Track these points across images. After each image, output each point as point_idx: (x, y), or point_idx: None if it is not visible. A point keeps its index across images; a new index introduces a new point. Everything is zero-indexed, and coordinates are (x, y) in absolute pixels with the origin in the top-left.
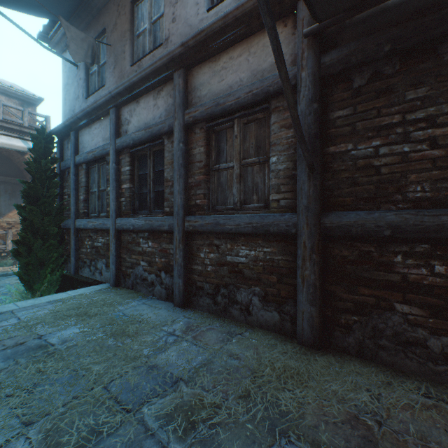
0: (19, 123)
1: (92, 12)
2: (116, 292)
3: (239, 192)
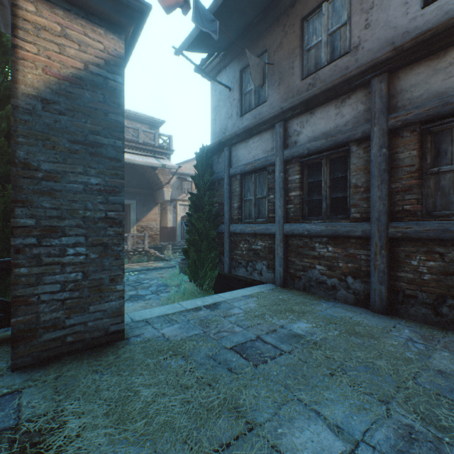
0: (152, 144)
1: (251, 38)
2: (292, 293)
3: None
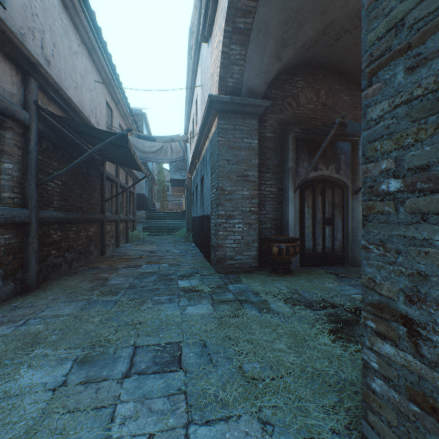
0: None
1: None
2: None
3: None
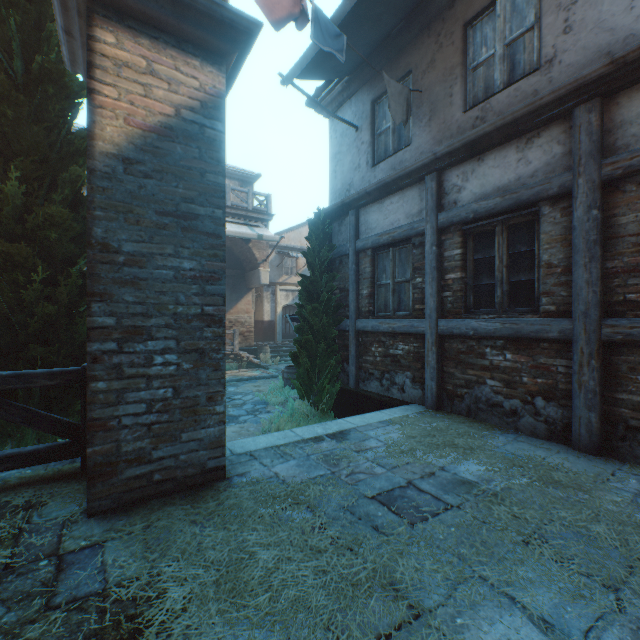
0: (244, 207)
1: (388, 55)
2: (450, 419)
3: None
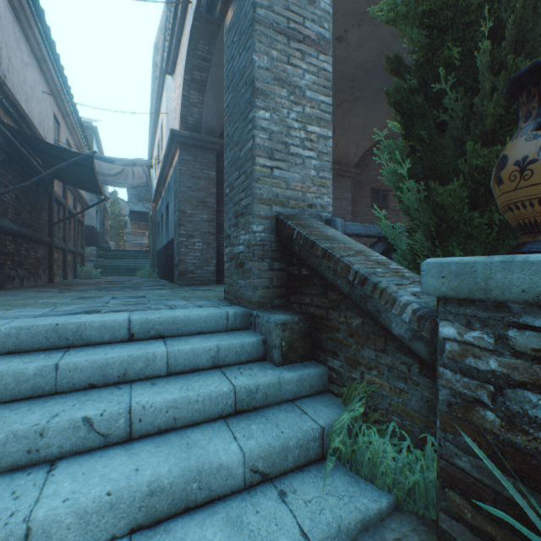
0: None
1: None
2: None
3: None
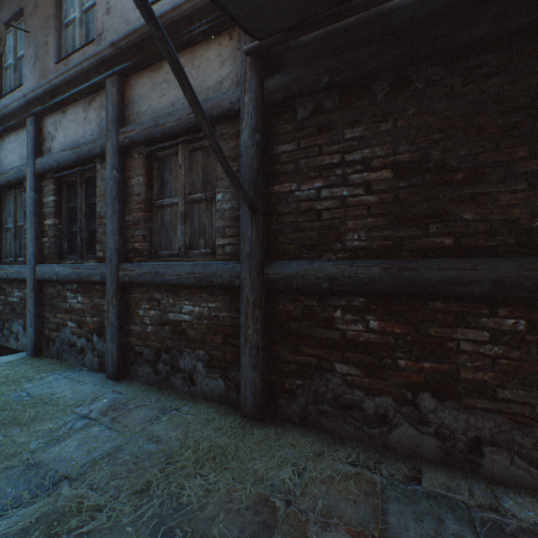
0: None
1: None
2: (32, 364)
3: (184, 235)
